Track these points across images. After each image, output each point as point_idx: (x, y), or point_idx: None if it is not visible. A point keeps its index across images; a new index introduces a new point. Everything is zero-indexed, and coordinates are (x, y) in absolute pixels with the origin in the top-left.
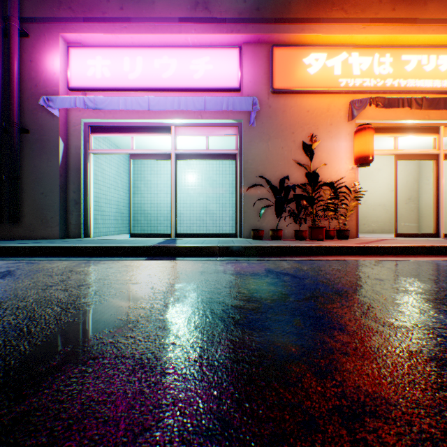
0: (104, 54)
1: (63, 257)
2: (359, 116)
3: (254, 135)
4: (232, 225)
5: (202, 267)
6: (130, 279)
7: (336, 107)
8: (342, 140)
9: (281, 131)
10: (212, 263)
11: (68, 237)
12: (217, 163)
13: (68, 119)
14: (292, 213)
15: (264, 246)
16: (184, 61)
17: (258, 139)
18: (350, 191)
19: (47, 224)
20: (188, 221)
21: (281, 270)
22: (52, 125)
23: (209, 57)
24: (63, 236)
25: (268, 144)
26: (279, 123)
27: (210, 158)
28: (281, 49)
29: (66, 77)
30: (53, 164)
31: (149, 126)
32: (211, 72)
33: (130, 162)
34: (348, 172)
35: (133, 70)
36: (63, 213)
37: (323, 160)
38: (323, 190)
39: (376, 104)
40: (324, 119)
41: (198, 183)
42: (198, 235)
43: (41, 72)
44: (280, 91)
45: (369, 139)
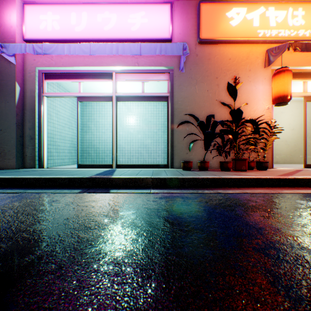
0: (54, 10)
1: (1, 189)
2: (274, 63)
3: (183, 80)
4: (163, 157)
5: (134, 204)
6: (35, 230)
7: (254, 55)
8: (259, 83)
9: (206, 76)
10: (145, 198)
11: (25, 167)
12: (152, 107)
13: (25, 67)
14: (219, 146)
15: (196, 178)
16: (123, 16)
17: (187, 83)
18: (270, 126)
19: (5, 156)
20: (128, 154)
21: (224, 211)
22: (9, 71)
23: (145, 12)
24: (20, 166)
25: (195, 87)
26: (204, 70)
27: (145, 100)
28: (207, 4)
29: (23, 31)
30: (10, 105)
31: (94, 72)
32: (146, 25)
33: (78, 103)
34: (265, 111)
35: (78, 24)
36: (20, 147)
37: (242, 101)
38: (244, 126)
39: (294, 48)
40: (244, 66)
41: (136, 123)
42: (135, 166)
43: (0, 26)
44: (206, 40)
45: (288, 80)
